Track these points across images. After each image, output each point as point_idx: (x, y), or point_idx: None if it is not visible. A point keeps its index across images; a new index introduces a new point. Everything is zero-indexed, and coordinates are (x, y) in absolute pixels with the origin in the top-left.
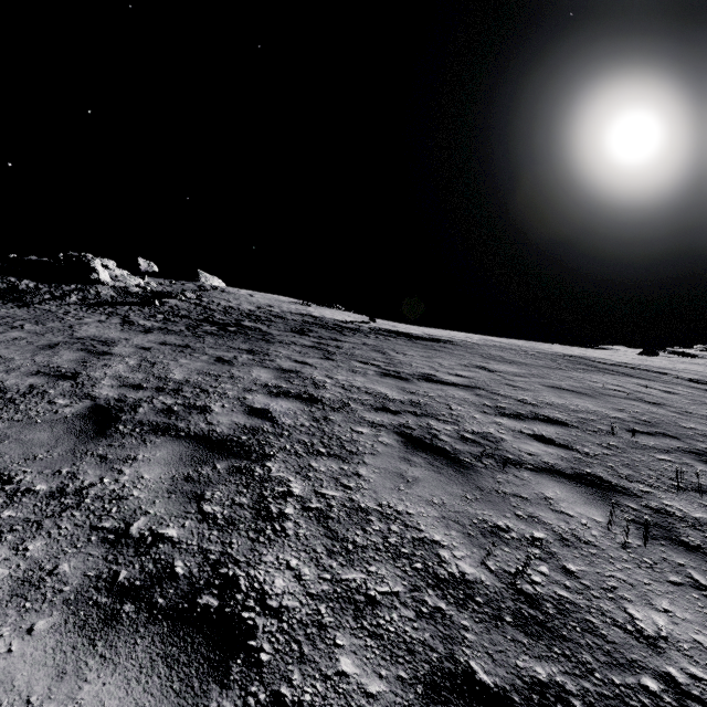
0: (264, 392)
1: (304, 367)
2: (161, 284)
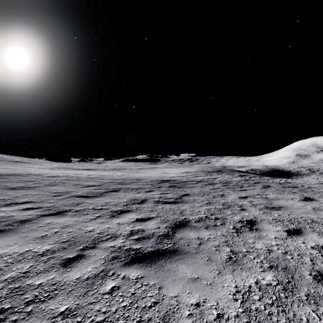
0: None
1: None
2: None
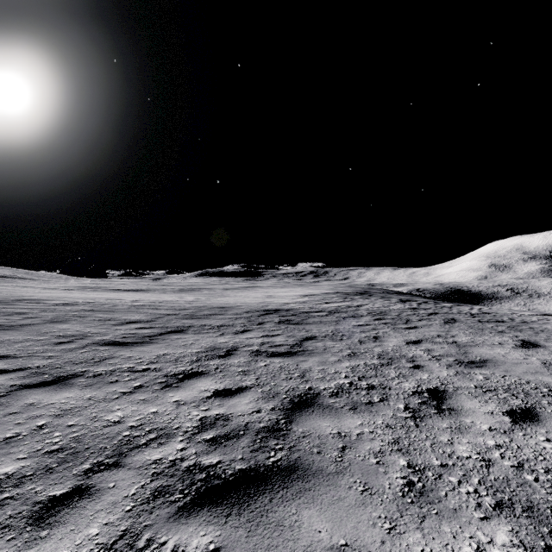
0: None
1: None
2: None
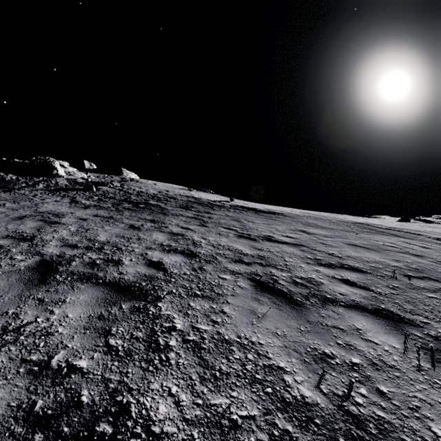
0: (160, 249)
1: (187, 231)
2: (98, 177)
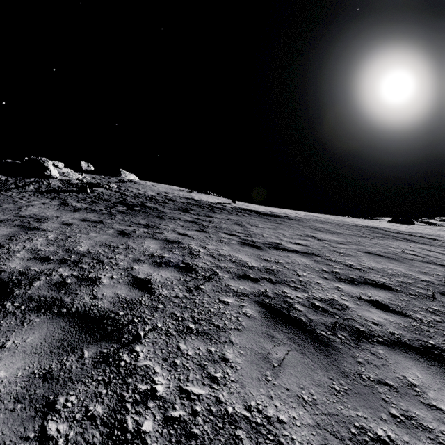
0: (149, 262)
1: (184, 238)
2: (94, 178)
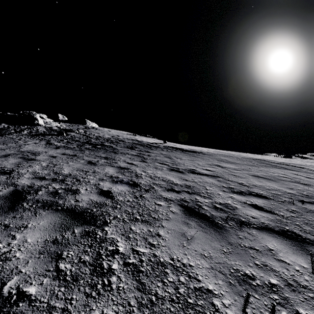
0: (109, 180)
1: (131, 166)
2: (68, 125)
